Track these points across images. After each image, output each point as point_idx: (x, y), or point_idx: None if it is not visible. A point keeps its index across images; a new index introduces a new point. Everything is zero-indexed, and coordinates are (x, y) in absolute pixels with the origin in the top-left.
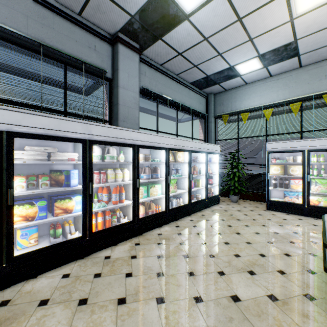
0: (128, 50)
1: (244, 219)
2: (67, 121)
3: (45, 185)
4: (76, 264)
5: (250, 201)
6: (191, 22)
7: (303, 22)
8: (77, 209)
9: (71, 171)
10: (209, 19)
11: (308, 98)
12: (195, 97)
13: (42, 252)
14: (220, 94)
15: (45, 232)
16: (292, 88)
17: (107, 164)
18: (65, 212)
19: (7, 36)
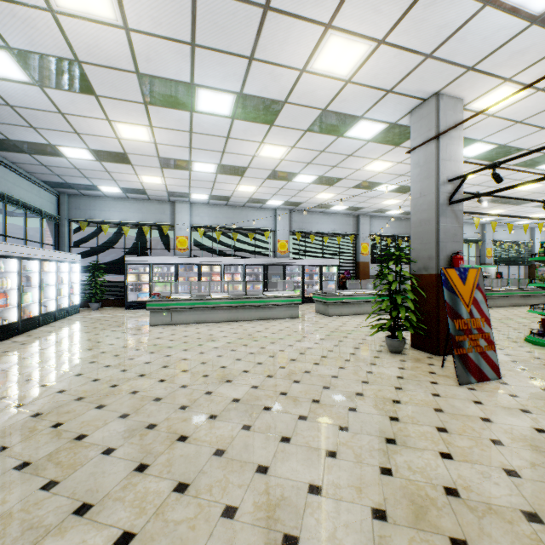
0: None
1: (109, 316)
2: None
3: None
4: None
5: (111, 308)
6: (69, 160)
7: (148, 185)
8: None
9: None
10: (85, 164)
11: (155, 225)
12: (46, 196)
13: None
14: (77, 197)
15: None
16: (145, 214)
17: None
18: None
19: None
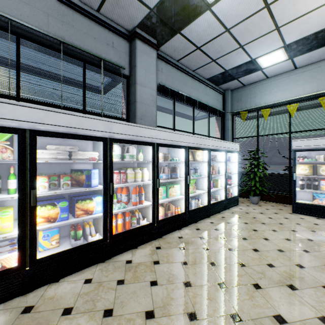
0: (145, 46)
1: (269, 223)
2: (88, 118)
3: (67, 185)
4: (98, 268)
5: (271, 203)
6: (213, 12)
7: None
8: (98, 210)
9: (92, 171)
10: (233, 8)
11: None
12: (211, 93)
13: (63, 255)
14: (238, 90)
15: (65, 233)
16: (321, 80)
17: (125, 164)
18: (86, 214)
19: (29, 35)
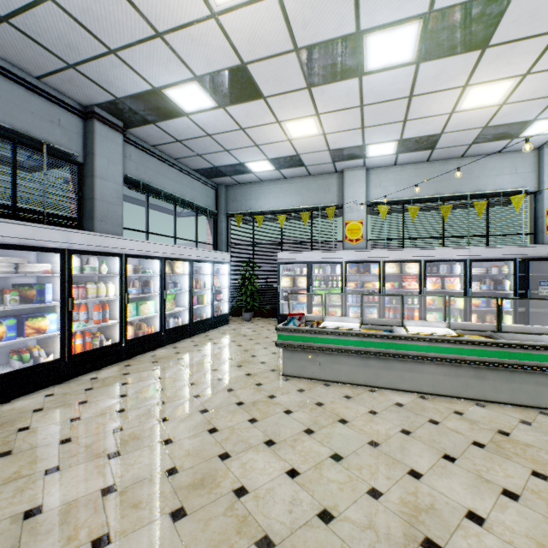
0: (108, 130)
1: (251, 334)
2: (44, 229)
3: (15, 301)
4: (57, 387)
5: (265, 319)
6: (192, 119)
7: (299, 144)
8: (52, 329)
9: (46, 285)
10: (211, 122)
11: (317, 209)
12: (200, 188)
13: (15, 374)
14: (234, 187)
15: None
16: (304, 196)
17: (81, 277)
18: (38, 333)
19: None
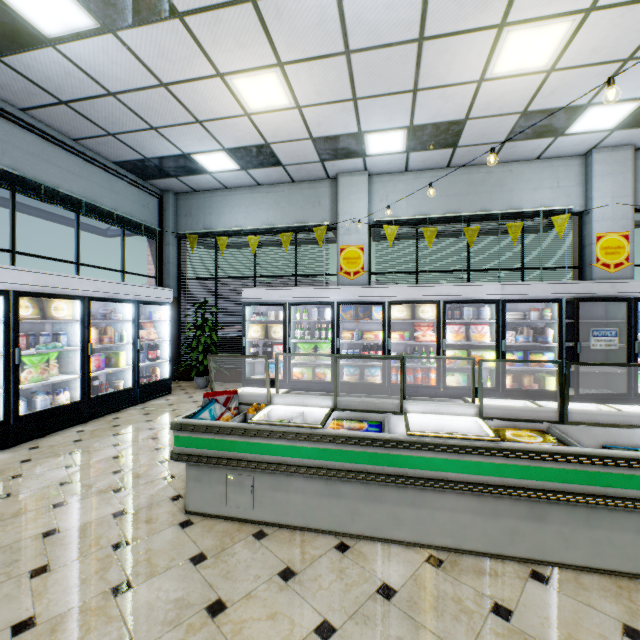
0: None
1: None
2: None
3: None
4: None
5: (231, 384)
6: (66, 55)
7: (265, 123)
8: None
9: None
10: (103, 64)
11: (303, 229)
12: (129, 192)
13: None
14: (188, 196)
15: None
16: (285, 210)
17: None
18: None
19: None
